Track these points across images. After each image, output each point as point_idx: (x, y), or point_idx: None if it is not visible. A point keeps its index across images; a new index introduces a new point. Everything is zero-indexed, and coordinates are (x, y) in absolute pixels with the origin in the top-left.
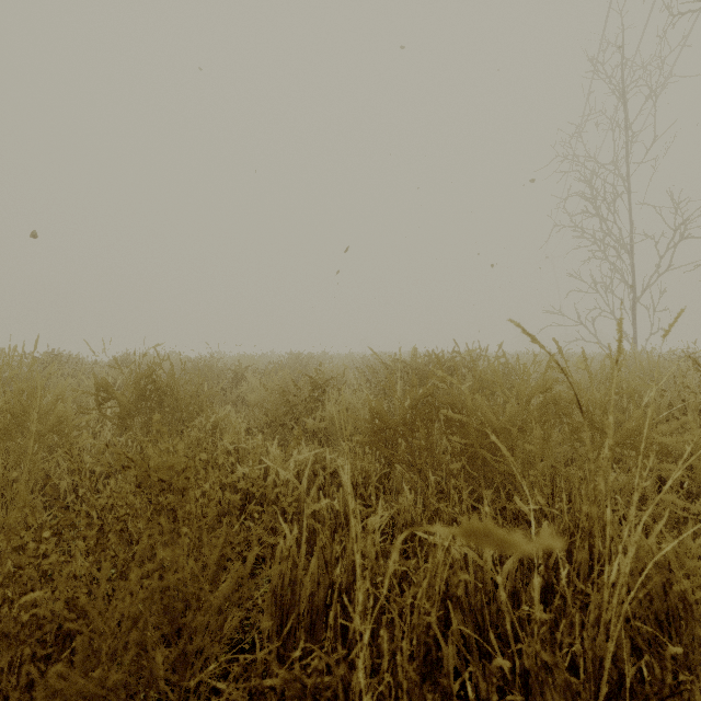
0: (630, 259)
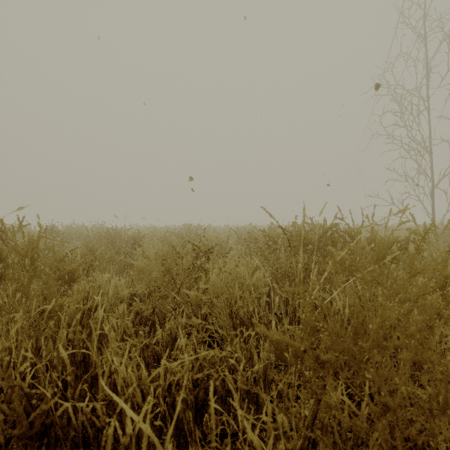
0: (429, 157)
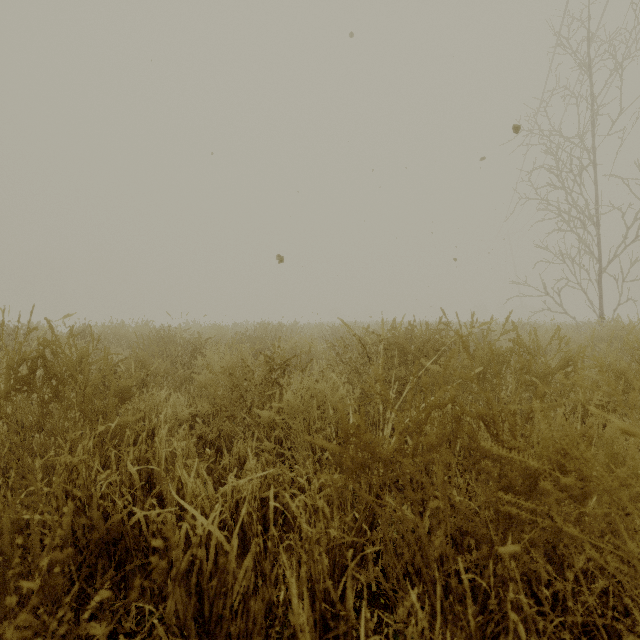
0: (596, 230)
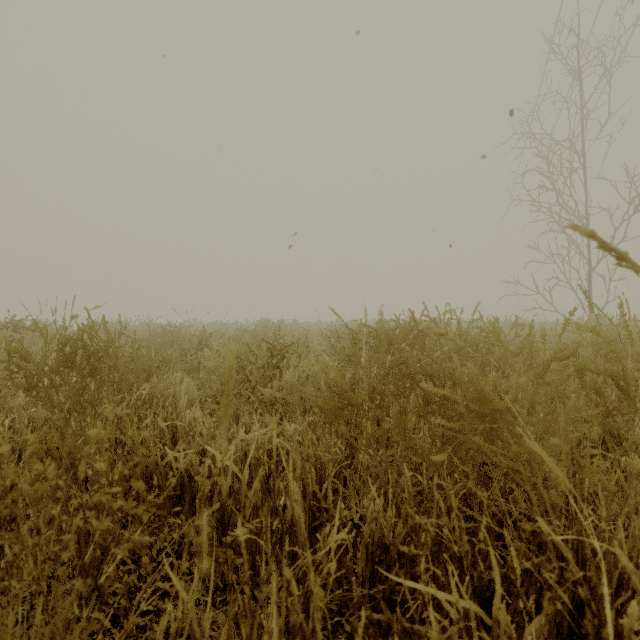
0: None
